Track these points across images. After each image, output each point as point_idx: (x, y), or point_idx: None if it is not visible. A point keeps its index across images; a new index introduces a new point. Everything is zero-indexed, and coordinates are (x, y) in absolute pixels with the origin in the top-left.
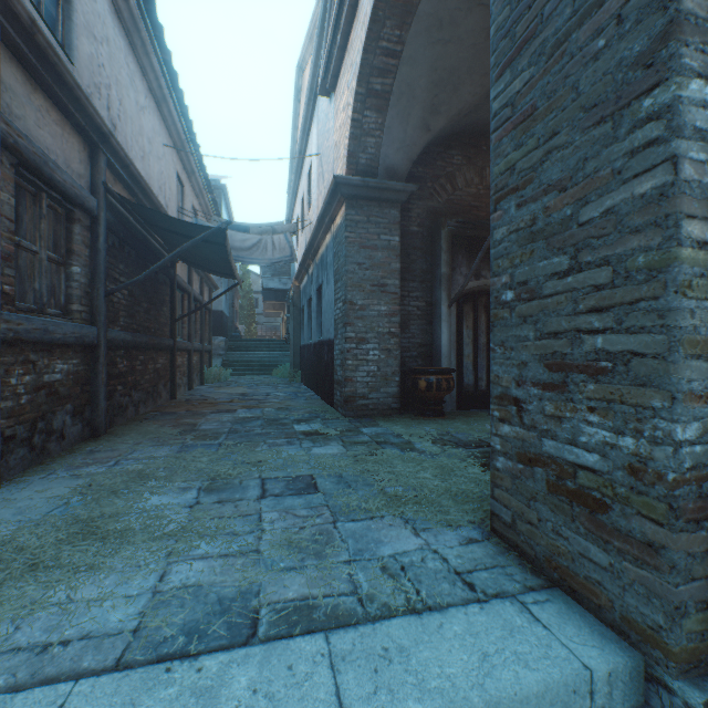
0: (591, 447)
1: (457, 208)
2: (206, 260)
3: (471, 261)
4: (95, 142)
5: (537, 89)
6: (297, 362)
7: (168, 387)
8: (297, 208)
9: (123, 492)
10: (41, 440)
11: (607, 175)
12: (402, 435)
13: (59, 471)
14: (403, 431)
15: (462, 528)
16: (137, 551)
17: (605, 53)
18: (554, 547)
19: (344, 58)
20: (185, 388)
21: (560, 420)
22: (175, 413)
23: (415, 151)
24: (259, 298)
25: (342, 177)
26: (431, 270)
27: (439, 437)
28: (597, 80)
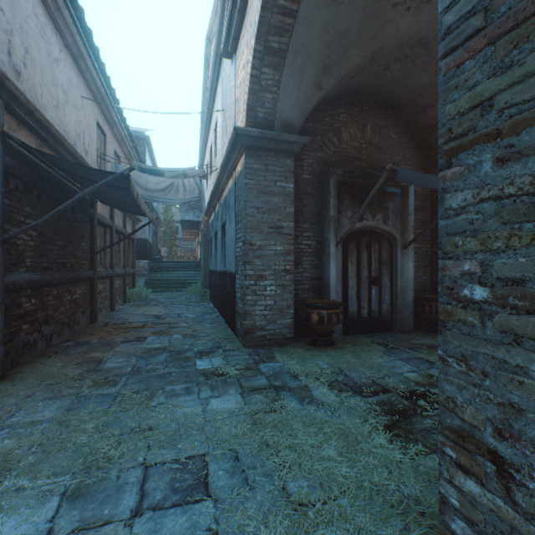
0: None
1: (342, 159)
2: (119, 201)
3: (355, 205)
4: None
5: None
6: (206, 283)
7: (88, 313)
8: (206, 156)
9: None
10: None
11: None
12: (298, 374)
13: None
14: (299, 369)
15: None
16: None
17: None
18: None
19: (244, 20)
20: (107, 310)
21: None
22: (87, 343)
23: (308, 107)
24: (179, 226)
25: (242, 128)
26: (321, 213)
27: (334, 377)
28: None
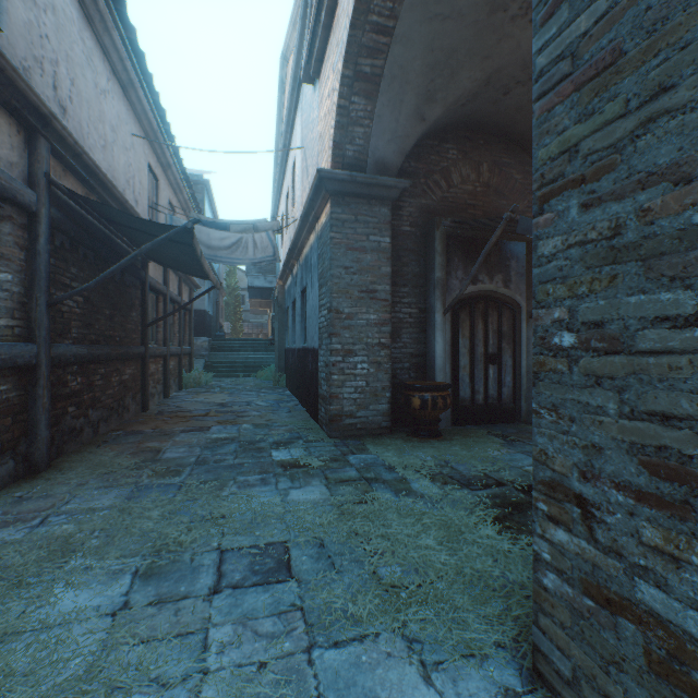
0: None
1: (452, 206)
2: (177, 261)
3: (468, 264)
4: (33, 124)
5: (623, 21)
6: (281, 365)
7: (138, 399)
8: (281, 205)
9: (29, 584)
10: None
11: None
12: (395, 467)
13: None
14: (396, 461)
15: (490, 660)
16: None
17: None
18: None
19: (329, 38)
20: (160, 397)
21: (676, 563)
22: (140, 432)
23: (408, 142)
24: (245, 295)
25: (327, 171)
26: (425, 274)
27: (438, 470)
28: None
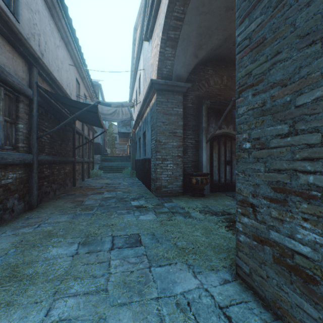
0: (304, 242)
1: (210, 95)
2: (89, 120)
3: (217, 121)
4: (31, 62)
5: (266, 27)
6: (133, 167)
7: (71, 181)
8: (134, 95)
9: (38, 246)
10: (0, 214)
11: (317, 76)
12: (184, 207)
13: (7, 231)
14: (184, 205)
15: (220, 271)
16: (37, 290)
17: (316, 1)
18: (278, 295)
19: (156, 22)
20: (80, 180)
21: (282, 222)
22: (73, 194)
23: (190, 67)
24: (117, 136)
25: (155, 80)
26: (198, 125)
27: (203, 209)
28: (310, 18)
